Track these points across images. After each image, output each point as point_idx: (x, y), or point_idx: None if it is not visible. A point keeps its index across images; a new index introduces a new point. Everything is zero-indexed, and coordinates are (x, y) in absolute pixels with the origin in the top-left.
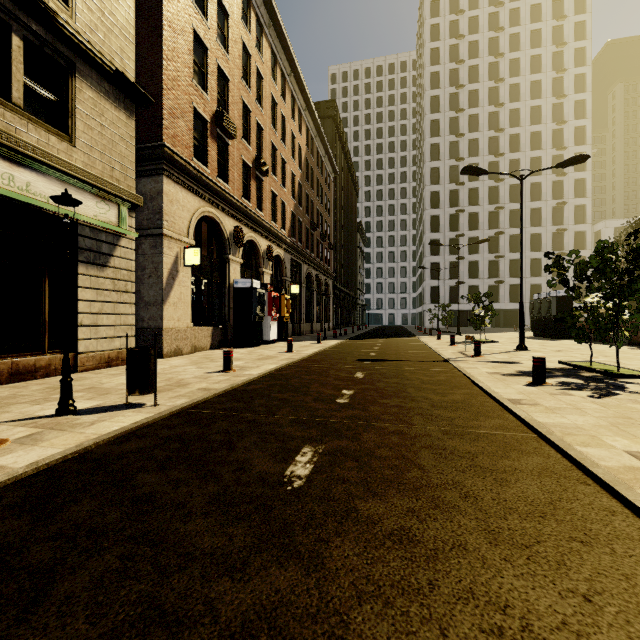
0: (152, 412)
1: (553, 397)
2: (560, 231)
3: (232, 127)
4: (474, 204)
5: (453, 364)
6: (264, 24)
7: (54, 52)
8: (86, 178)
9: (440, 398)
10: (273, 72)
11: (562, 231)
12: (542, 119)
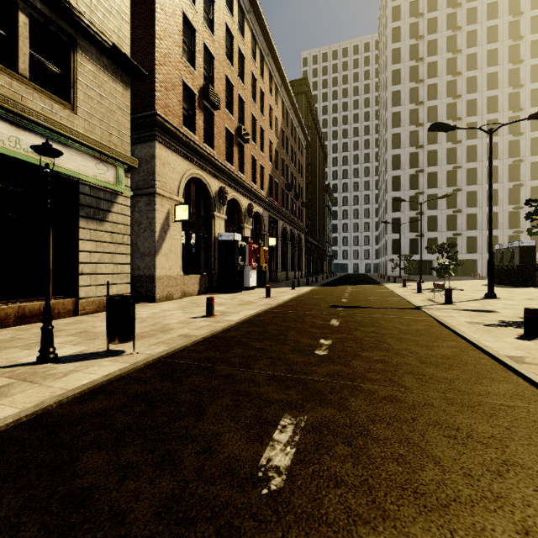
0: (128, 362)
1: None
2: (516, 187)
3: (217, 99)
4: (433, 165)
5: (427, 312)
6: (245, 10)
7: (57, 29)
8: (86, 142)
9: (426, 352)
10: (253, 52)
11: (518, 187)
12: (499, 84)
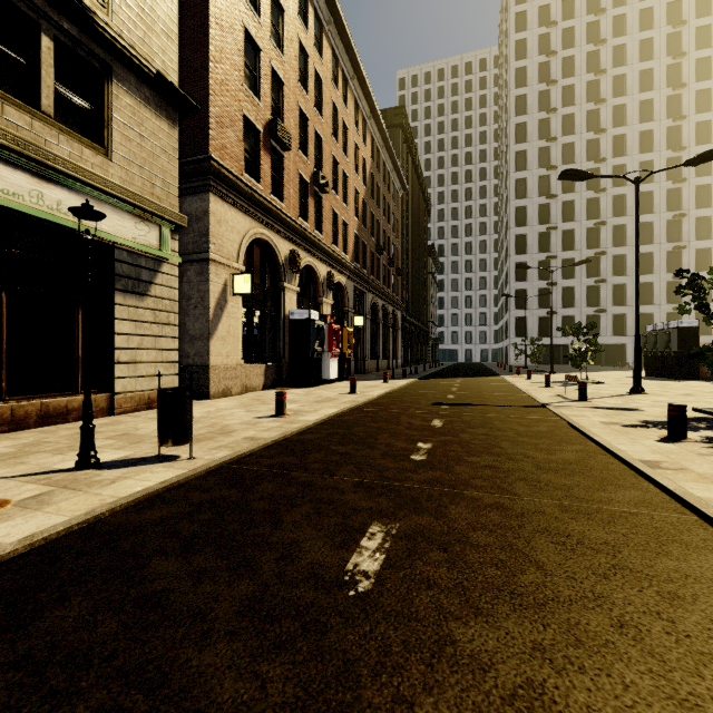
0: (186, 468)
1: (704, 459)
2: (678, 249)
3: (287, 137)
4: (569, 220)
5: (553, 410)
6: (324, 20)
7: (88, 54)
8: (123, 195)
9: (546, 456)
10: (334, 75)
11: (680, 249)
12: (654, 115)
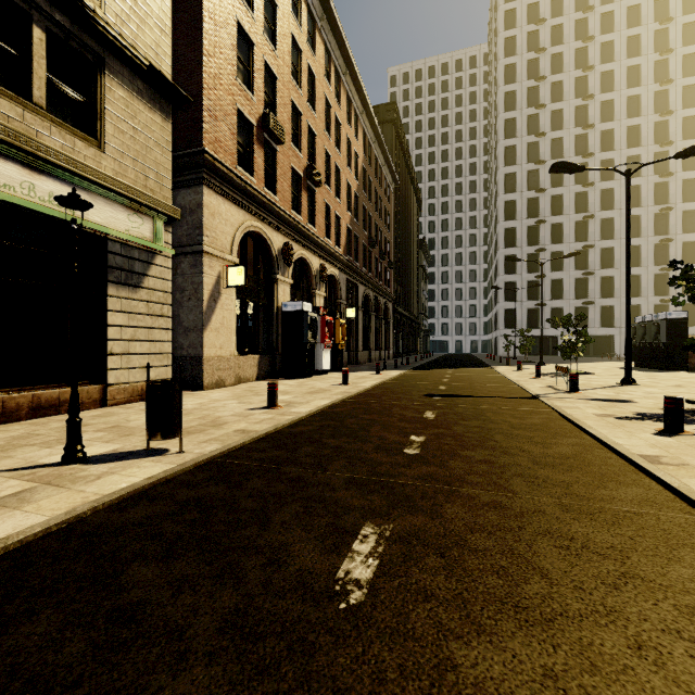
0: (174, 462)
1: None
2: (665, 242)
3: (281, 131)
4: (557, 213)
5: (546, 402)
6: (316, 17)
7: (81, 46)
8: (116, 188)
9: (542, 450)
10: (326, 71)
11: (667, 242)
12: (642, 110)
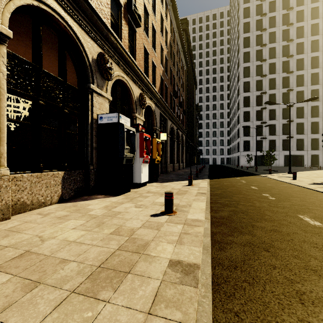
0: None
1: None
2: None
3: None
4: (272, 88)
5: None
6: None
7: None
8: None
9: None
10: None
11: None
12: (319, 31)
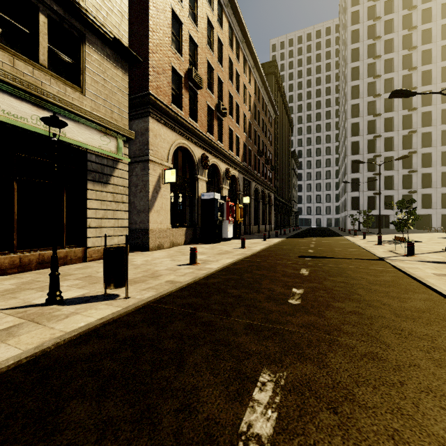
0: (121, 306)
1: None
2: None
3: (200, 80)
4: (389, 130)
5: (391, 263)
6: (223, 4)
7: (70, 26)
8: (92, 118)
9: (399, 304)
10: (230, 40)
11: None
12: None
